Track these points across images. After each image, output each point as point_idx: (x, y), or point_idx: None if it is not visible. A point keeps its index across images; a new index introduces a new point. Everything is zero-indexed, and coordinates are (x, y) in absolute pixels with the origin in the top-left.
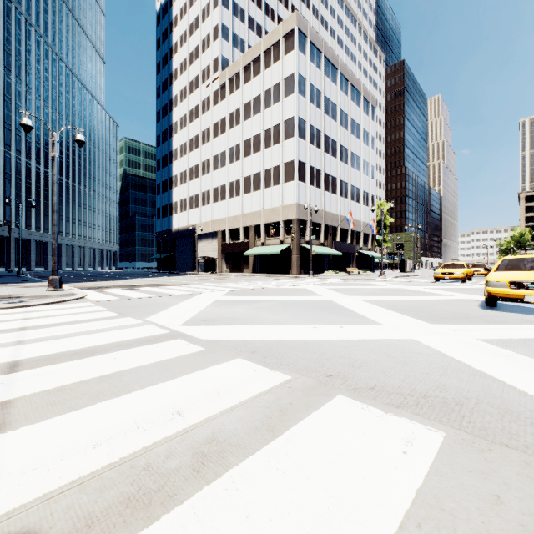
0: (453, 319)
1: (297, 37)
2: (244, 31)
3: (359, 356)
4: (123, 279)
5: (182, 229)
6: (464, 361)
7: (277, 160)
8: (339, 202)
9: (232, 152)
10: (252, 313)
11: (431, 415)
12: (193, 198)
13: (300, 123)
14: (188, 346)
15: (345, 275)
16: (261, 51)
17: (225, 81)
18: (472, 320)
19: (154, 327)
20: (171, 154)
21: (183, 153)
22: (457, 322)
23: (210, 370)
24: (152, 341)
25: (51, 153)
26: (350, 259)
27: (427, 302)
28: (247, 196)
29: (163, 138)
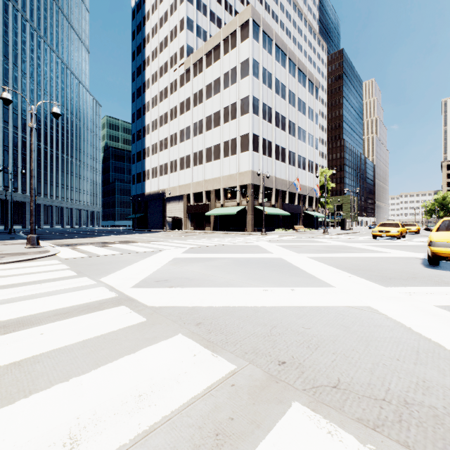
0: (402, 279)
1: (251, 27)
2: (206, 23)
3: (314, 331)
4: (100, 237)
5: (153, 192)
6: (436, 340)
7: (234, 133)
8: (287, 169)
9: (196, 126)
10: (206, 272)
11: (427, 447)
12: (162, 166)
13: (254, 101)
14: (129, 316)
15: (293, 233)
16: (220, 39)
17: (190, 66)
18: (422, 281)
19: (104, 289)
20: (144, 129)
21: (155, 128)
22: (408, 283)
23: (142, 353)
24: (94, 308)
25: (29, 124)
26: (297, 219)
27: (371, 260)
28: (208, 164)
29: (137, 116)
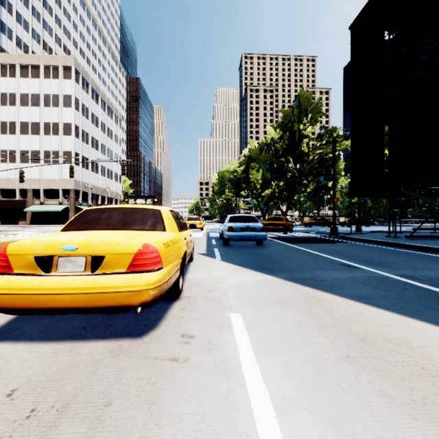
0: None
1: (74, 74)
2: (11, 22)
3: None
4: None
5: None
6: None
7: (56, 147)
8: (100, 179)
9: (5, 125)
10: None
11: None
12: None
13: (76, 128)
14: None
15: None
16: (41, 63)
17: None
18: None
19: None
20: None
21: None
22: None
23: None
24: None
25: None
26: None
27: None
28: (24, 165)
29: None
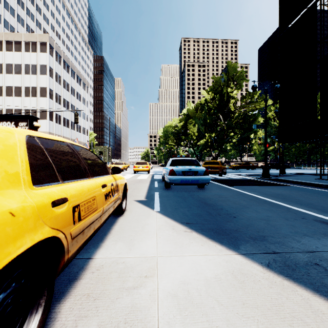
0: None
1: (49, 48)
2: (0, 8)
3: None
4: None
5: None
6: None
7: (35, 106)
8: (70, 132)
9: None
10: None
11: None
12: None
13: (50, 91)
14: None
15: None
16: (22, 40)
17: None
18: None
19: None
20: None
21: None
22: None
23: None
24: None
25: None
26: None
27: None
28: None
29: None
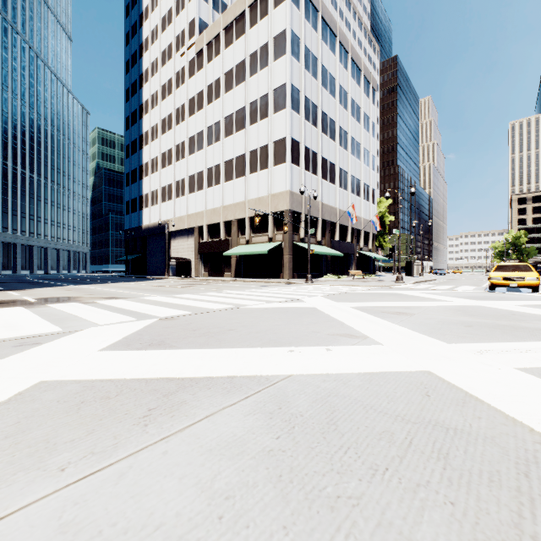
0: None
1: None
2: None
3: None
4: (39, 288)
5: (153, 225)
6: None
7: (265, 138)
8: (338, 193)
9: (211, 131)
10: None
11: None
12: (165, 188)
13: (293, 92)
14: None
15: (351, 280)
16: (245, 5)
17: (203, 46)
18: None
19: None
20: (141, 138)
21: (155, 137)
22: None
23: None
24: None
25: None
26: (349, 261)
27: None
28: (228, 184)
29: (132, 120)
